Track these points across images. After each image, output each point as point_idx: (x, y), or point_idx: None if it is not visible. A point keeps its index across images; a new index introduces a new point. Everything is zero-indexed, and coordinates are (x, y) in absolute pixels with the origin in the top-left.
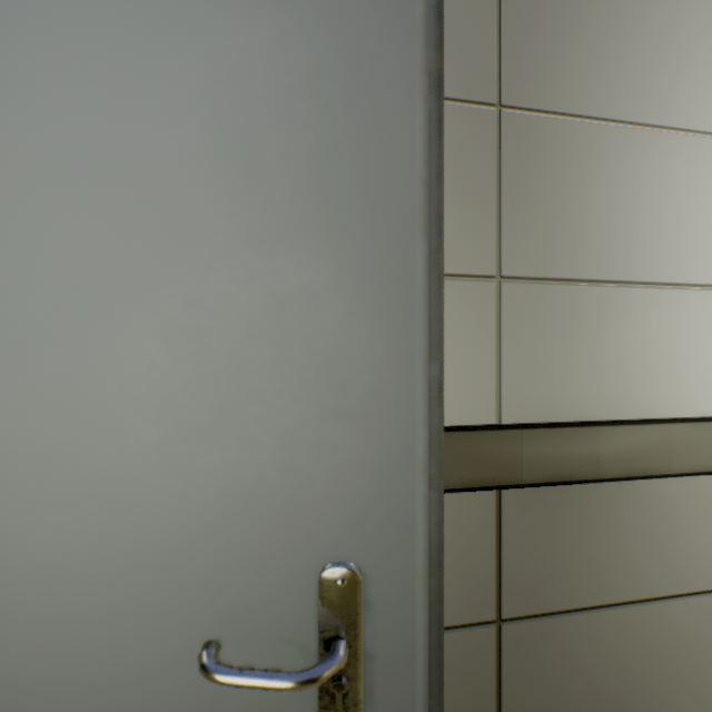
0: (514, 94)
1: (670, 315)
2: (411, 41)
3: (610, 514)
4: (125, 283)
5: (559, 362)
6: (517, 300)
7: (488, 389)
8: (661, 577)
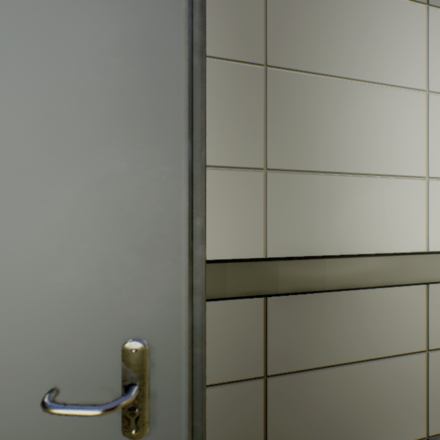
0: (275, 58)
1: (369, 193)
2: (178, 23)
3: (333, 311)
4: (3, 168)
5: (302, 220)
6: (277, 183)
7: (259, 237)
8: (364, 348)
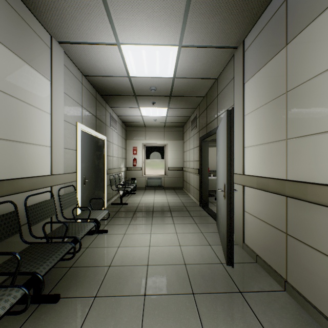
0: (290, 86)
1: None
2: (226, 127)
3: (322, 219)
4: (222, 155)
5: (303, 162)
6: (291, 145)
7: (284, 170)
8: None
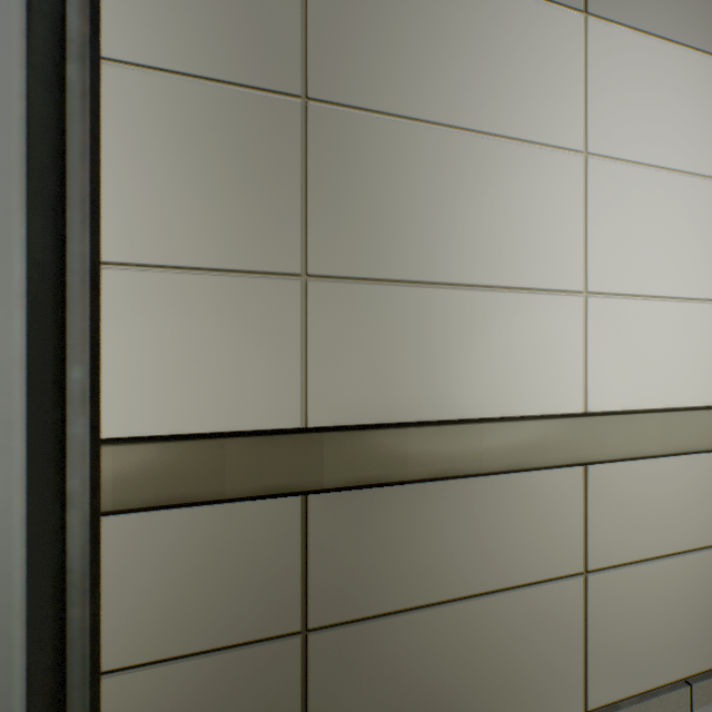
0: (322, 87)
1: (488, 317)
2: None
3: (426, 515)
4: None
5: (372, 363)
6: (326, 300)
7: (294, 392)
8: (479, 574)
